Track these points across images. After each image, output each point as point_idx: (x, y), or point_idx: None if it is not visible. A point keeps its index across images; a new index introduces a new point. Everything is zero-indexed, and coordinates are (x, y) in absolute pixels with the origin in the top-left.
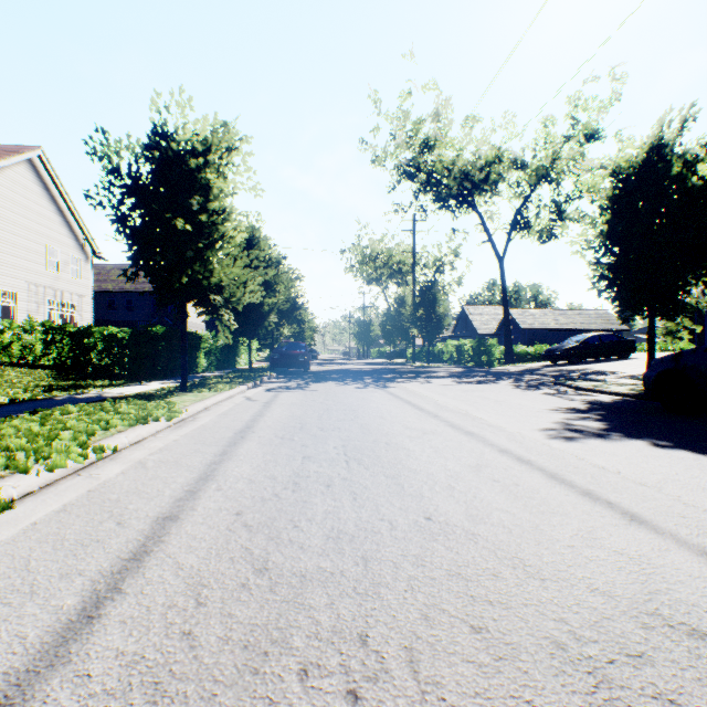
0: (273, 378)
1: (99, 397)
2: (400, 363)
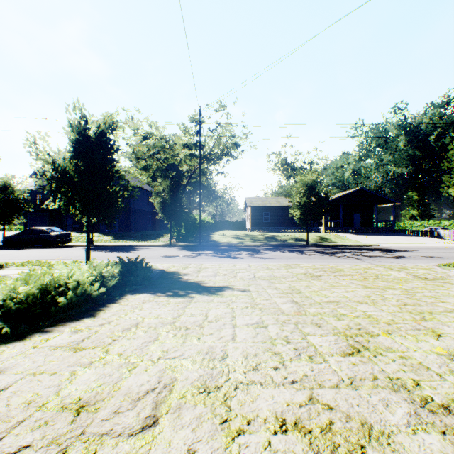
0: None
1: None
2: None
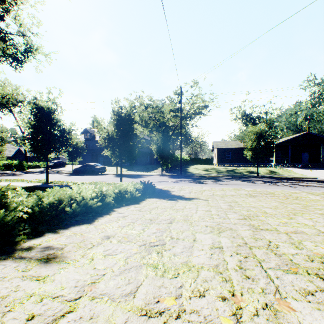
0: None
1: None
2: None
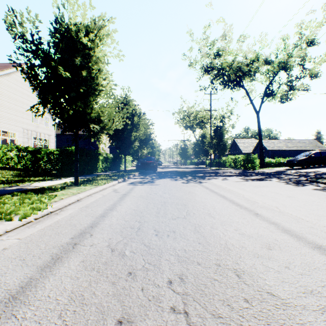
0: (136, 175)
1: (20, 189)
2: (203, 168)
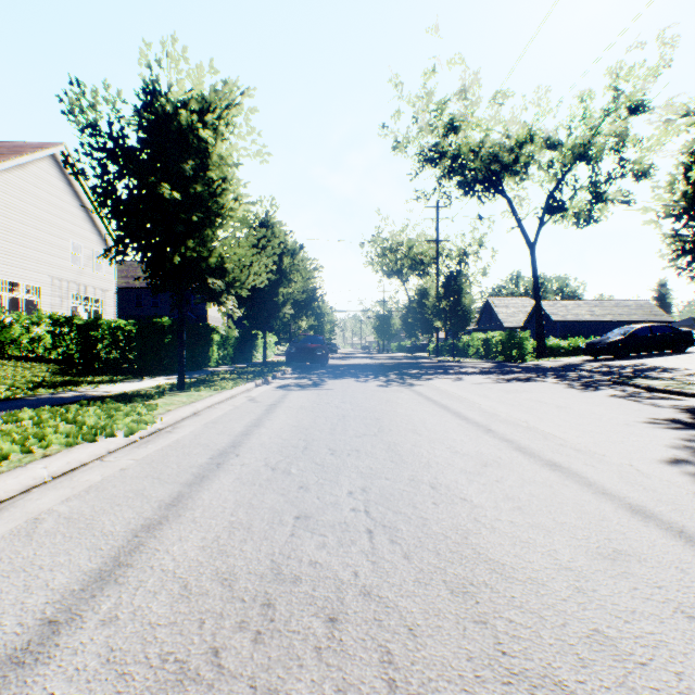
0: (287, 373)
1: (82, 396)
2: (422, 358)
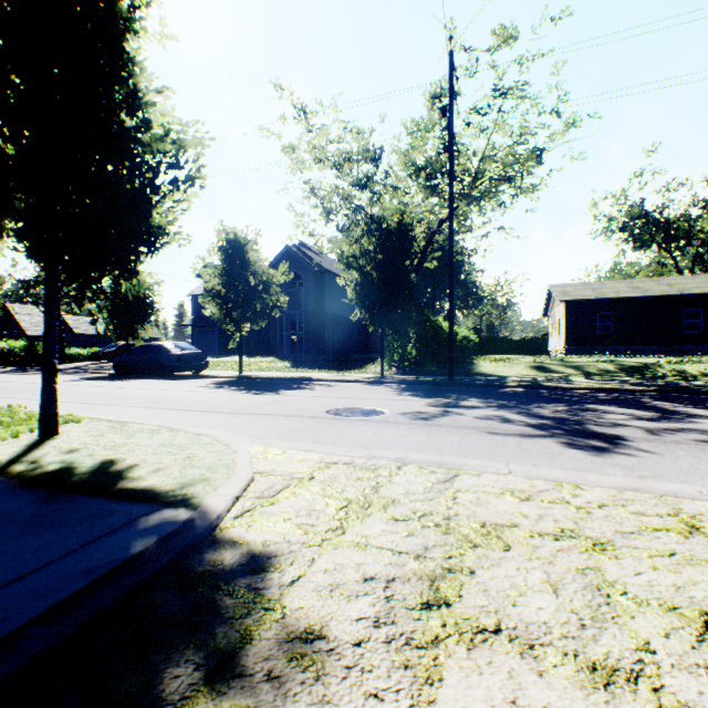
0: None
1: None
2: None
